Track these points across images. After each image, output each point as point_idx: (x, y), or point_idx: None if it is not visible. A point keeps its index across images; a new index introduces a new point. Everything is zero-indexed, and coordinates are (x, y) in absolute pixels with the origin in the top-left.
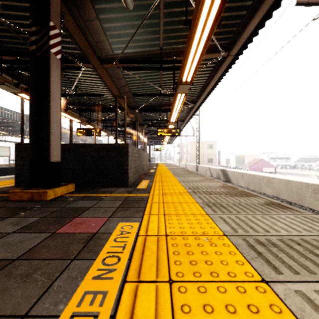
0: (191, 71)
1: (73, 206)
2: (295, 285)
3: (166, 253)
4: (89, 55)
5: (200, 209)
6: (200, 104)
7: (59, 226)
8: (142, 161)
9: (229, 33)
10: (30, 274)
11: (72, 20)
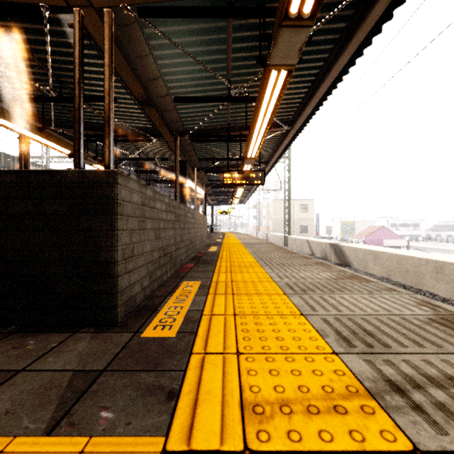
0: None
1: None
2: None
3: None
4: None
5: None
6: (301, 127)
7: None
8: (191, 231)
9: None
10: None
11: None
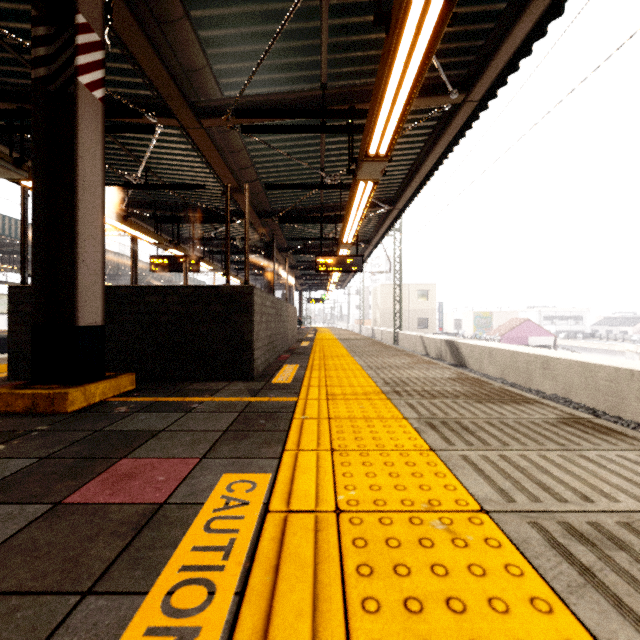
0: (389, 130)
1: (122, 428)
2: None
3: (338, 570)
4: (172, 98)
5: (413, 436)
6: (404, 207)
7: (77, 482)
8: (285, 324)
9: (467, 53)
10: None
11: (131, 18)
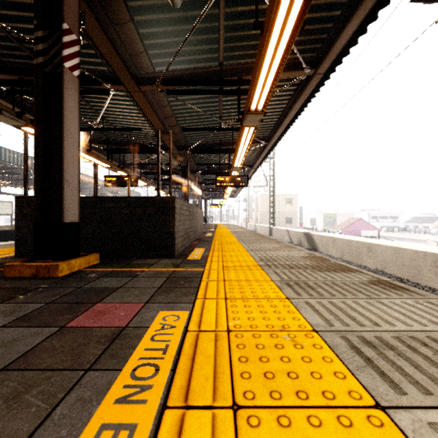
0: (263, 94)
1: (94, 286)
2: (427, 414)
3: (228, 359)
4: (121, 72)
5: (276, 290)
6: (275, 143)
7: (72, 316)
8: (195, 222)
9: (316, 42)
10: (19, 394)
11: (96, 22)
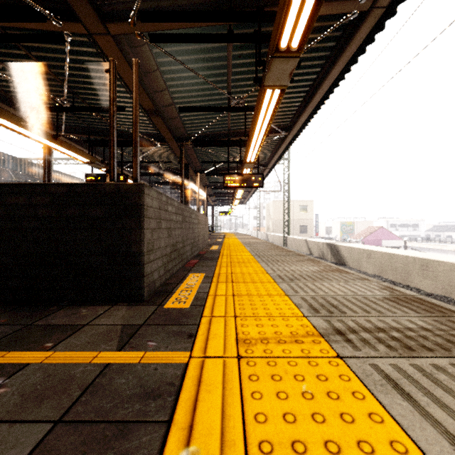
0: (307, 5)
1: None
2: None
3: None
4: None
5: None
6: (298, 133)
7: None
8: (195, 231)
9: None
10: None
11: None
